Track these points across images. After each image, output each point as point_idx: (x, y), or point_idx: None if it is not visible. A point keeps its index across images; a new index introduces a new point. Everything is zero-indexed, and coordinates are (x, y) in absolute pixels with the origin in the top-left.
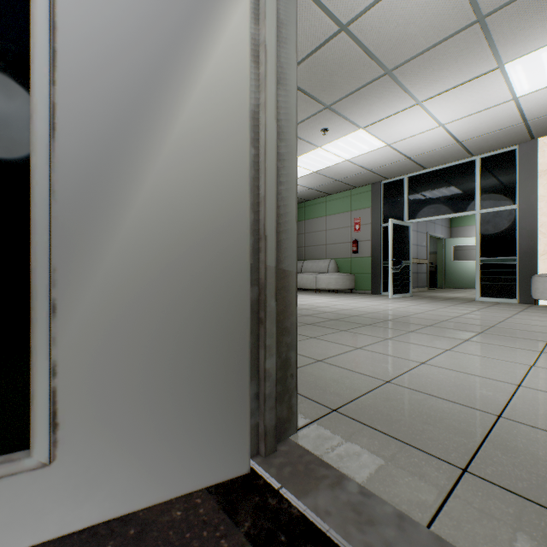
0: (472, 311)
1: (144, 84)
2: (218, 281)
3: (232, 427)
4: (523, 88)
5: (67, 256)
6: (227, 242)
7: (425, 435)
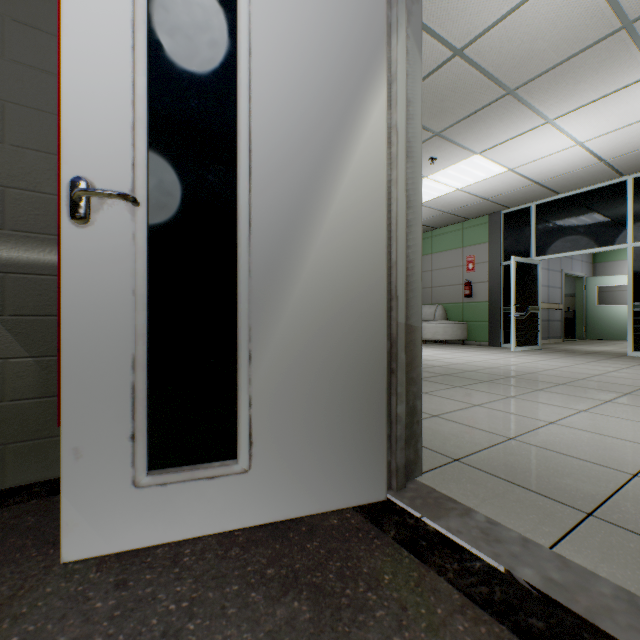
0: (619, 368)
1: (307, 182)
2: (361, 337)
3: (372, 460)
4: None
5: (257, 319)
6: (368, 304)
7: (550, 485)
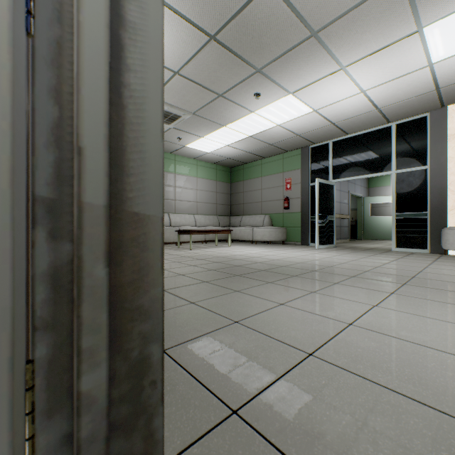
0: (391, 261)
1: None
2: None
3: None
4: (438, 54)
5: None
6: None
7: None
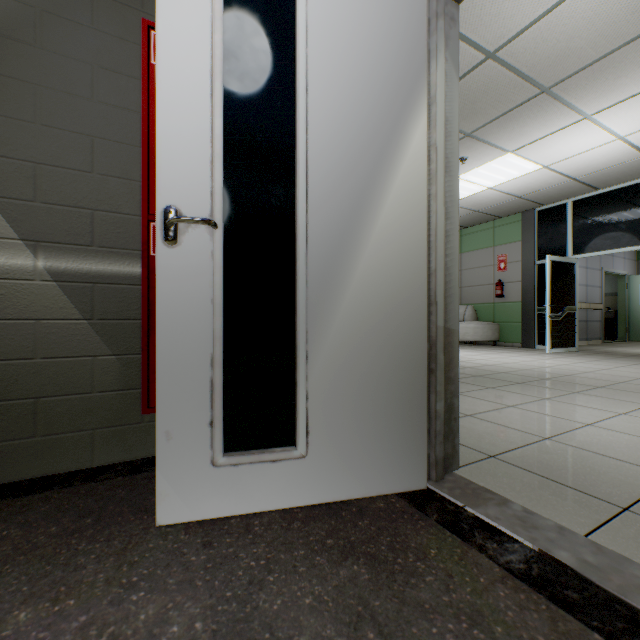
0: None
1: (356, 201)
2: (404, 339)
3: (413, 451)
4: None
5: (313, 323)
6: (410, 309)
7: (586, 482)
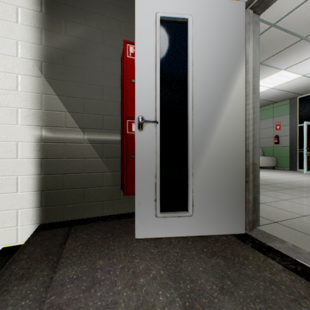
0: None
1: (213, 109)
2: (234, 167)
3: (238, 216)
4: None
5: (195, 161)
6: (237, 154)
7: None
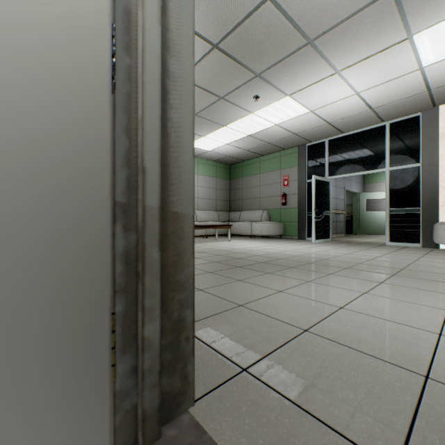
0: (383, 254)
1: None
2: (57, 224)
3: (81, 426)
4: (428, 58)
5: None
6: (74, 170)
7: (345, 408)
